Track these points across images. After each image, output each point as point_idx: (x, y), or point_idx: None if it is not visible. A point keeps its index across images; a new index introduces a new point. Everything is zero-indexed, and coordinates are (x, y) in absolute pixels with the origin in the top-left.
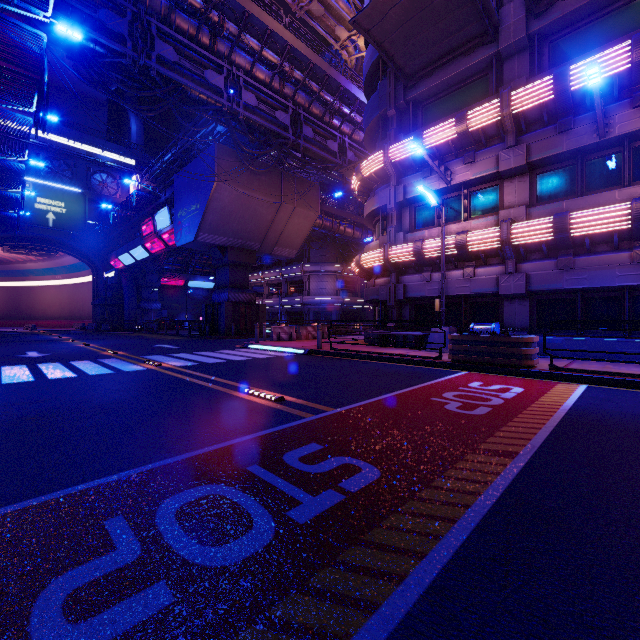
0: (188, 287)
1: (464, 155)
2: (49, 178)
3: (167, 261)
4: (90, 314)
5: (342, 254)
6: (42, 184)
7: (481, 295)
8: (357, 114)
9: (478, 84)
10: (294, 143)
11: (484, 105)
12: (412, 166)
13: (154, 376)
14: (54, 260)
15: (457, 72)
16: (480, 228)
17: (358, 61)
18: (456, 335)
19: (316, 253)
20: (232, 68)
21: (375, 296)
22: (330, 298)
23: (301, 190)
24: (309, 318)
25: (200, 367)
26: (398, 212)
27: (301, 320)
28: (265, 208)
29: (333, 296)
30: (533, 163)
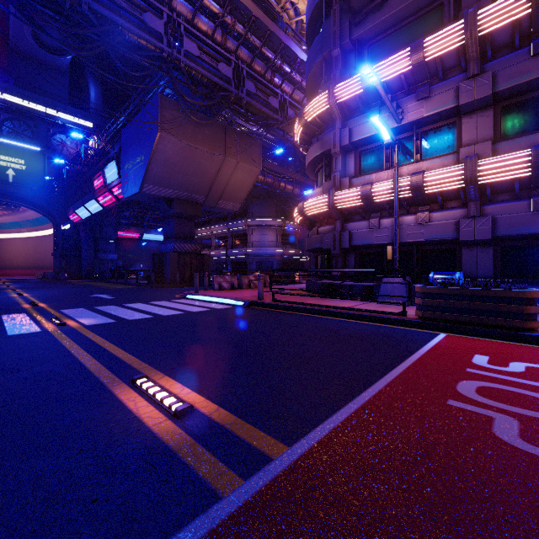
0: (143, 240)
1: (417, 90)
2: (10, 137)
3: (123, 216)
4: (52, 264)
5: (282, 210)
6: (2, 142)
7: (436, 242)
8: (297, 74)
9: (431, 16)
10: (237, 97)
11: (444, 29)
12: (358, 107)
13: (33, 345)
14: (18, 214)
15: (409, 2)
16: (436, 169)
17: (298, 26)
18: (428, 287)
19: (259, 209)
20: (173, 14)
21: (318, 244)
22: (271, 249)
23: (244, 146)
24: (252, 268)
25: (112, 327)
26: (343, 157)
27: (243, 269)
28: (209, 161)
29: (274, 248)
30: (499, 93)
